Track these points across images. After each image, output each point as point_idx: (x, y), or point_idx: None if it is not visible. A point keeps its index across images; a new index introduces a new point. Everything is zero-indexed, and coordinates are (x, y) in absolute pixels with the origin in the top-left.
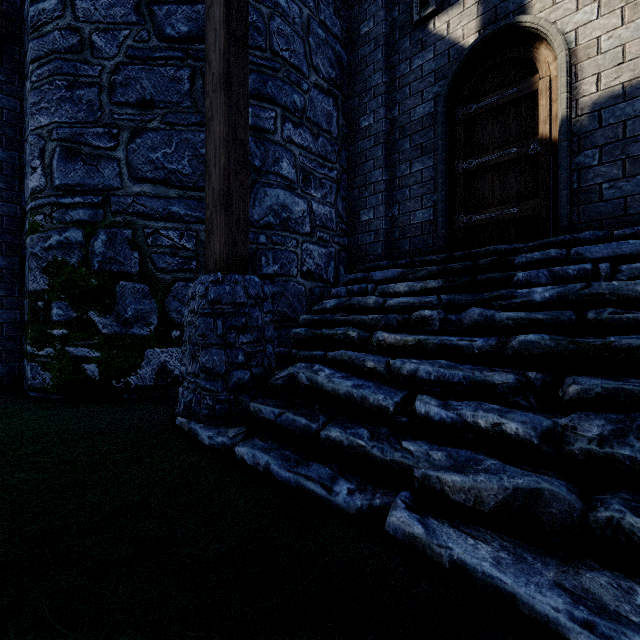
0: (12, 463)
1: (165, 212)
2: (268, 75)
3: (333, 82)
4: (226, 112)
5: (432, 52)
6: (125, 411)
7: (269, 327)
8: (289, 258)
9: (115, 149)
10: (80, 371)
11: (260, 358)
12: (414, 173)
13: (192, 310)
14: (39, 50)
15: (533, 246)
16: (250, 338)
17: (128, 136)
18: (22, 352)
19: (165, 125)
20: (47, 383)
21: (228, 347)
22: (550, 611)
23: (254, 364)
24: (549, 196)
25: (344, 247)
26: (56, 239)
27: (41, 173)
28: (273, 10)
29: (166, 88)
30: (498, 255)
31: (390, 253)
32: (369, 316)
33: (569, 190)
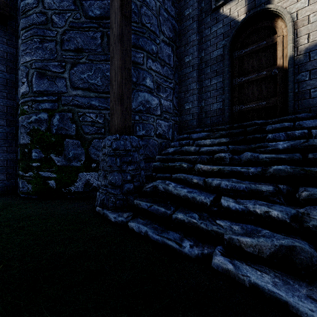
0: (16, 230)
1: (88, 104)
2: (140, 35)
3: (171, 39)
4: (121, 54)
5: (222, 24)
6: (69, 204)
7: (142, 162)
8: (150, 127)
9: (63, 73)
10: (46, 184)
11: (138, 177)
12: (212, 84)
13: (104, 153)
14: (25, 23)
15: (275, 121)
16: (133, 167)
17: (70, 66)
18: (16, 174)
19: (88, 61)
20: (29, 190)
21: (122, 172)
22: (308, 311)
23: (135, 180)
24: (282, 96)
25: (176, 122)
26: (34, 118)
27: (26, 85)
28: (142, 3)
29: (89, 42)
30: (256, 125)
31: (200, 125)
32: (192, 156)
33: (293, 92)
